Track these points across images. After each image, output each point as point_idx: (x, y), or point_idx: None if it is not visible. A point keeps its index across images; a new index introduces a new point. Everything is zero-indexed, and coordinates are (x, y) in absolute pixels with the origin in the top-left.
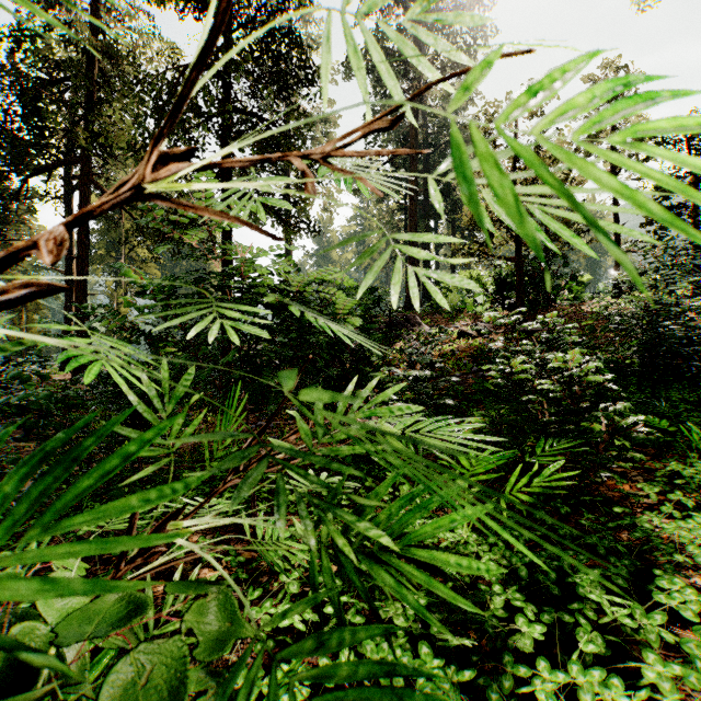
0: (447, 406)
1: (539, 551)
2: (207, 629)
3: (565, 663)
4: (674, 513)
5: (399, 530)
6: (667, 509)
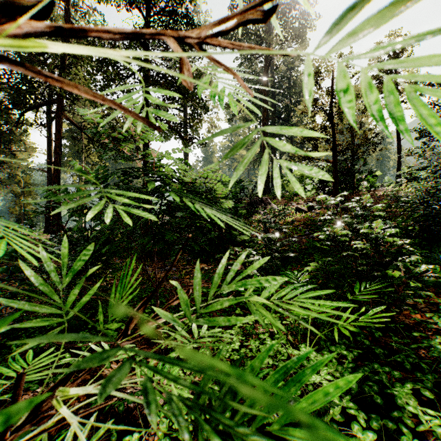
0: (289, 257)
1: (363, 367)
2: None
3: None
4: None
5: None
6: None
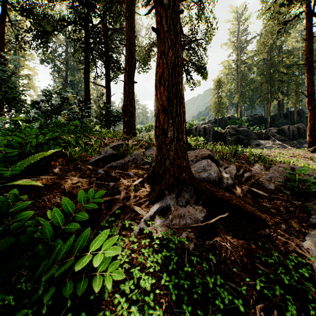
0: None
1: None
2: None
3: None
4: None
5: None
6: None
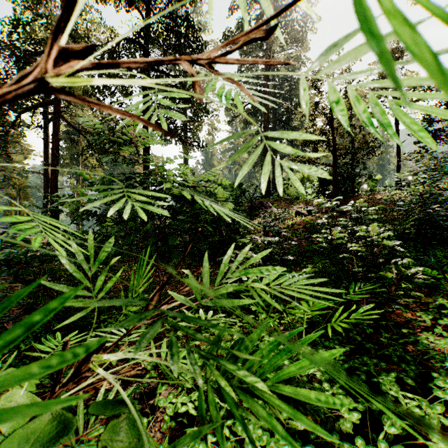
0: (289, 260)
1: (353, 359)
2: (119, 444)
3: (374, 439)
4: (442, 333)
5: (267, 366)
6: (438, 331)
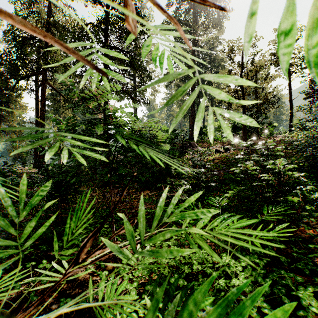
0: (211, 186)
1: (272, 272)
2: None
3: None
4: None
5: None
6: None
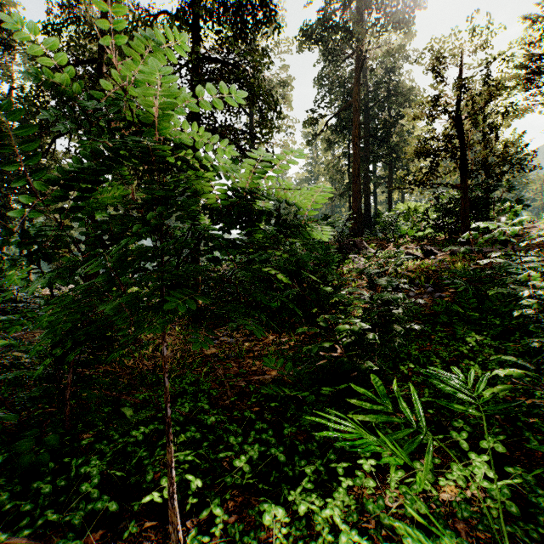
0: (409, 329)
1: None
2: None
3: None
4: None
5: None
6: None
